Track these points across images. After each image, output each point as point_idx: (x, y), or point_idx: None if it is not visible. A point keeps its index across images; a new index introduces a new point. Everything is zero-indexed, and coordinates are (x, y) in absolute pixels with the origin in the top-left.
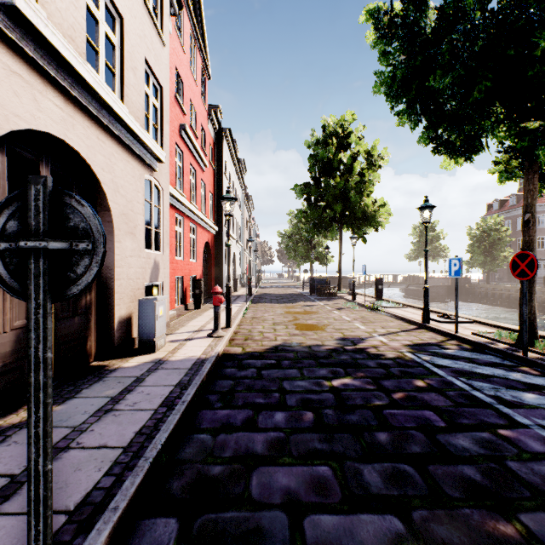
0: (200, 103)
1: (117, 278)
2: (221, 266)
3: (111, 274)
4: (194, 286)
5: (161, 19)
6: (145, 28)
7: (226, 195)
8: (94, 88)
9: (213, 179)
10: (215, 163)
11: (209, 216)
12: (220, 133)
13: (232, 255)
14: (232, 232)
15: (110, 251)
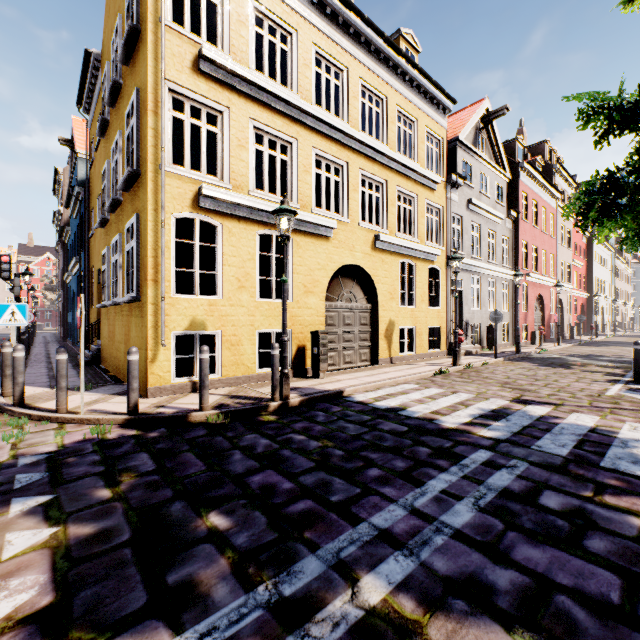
0: (578, 236)
1: (563, 321)
2: (591, 316)
3: (562, 320)
4: (577, 326)
5: (569, 243)
6: (567, 255)
7: (595, 295)
8: (564, 286)
9: (585, 266)
10: (586, 256)
11: (582, 289)
12: (590, 238)
13: (600, 308)
14: (600, 291)
15: (562, 315)
